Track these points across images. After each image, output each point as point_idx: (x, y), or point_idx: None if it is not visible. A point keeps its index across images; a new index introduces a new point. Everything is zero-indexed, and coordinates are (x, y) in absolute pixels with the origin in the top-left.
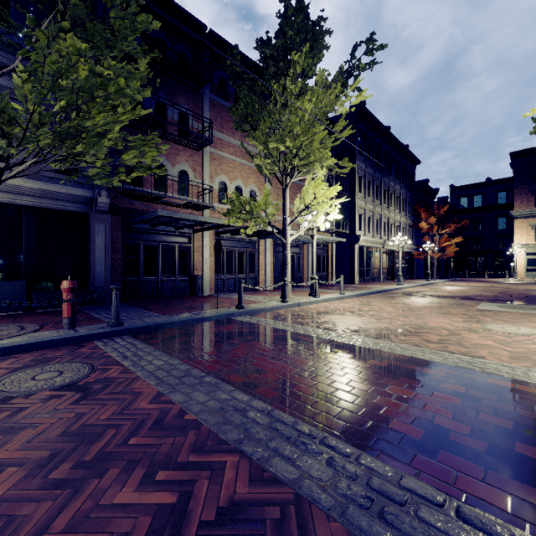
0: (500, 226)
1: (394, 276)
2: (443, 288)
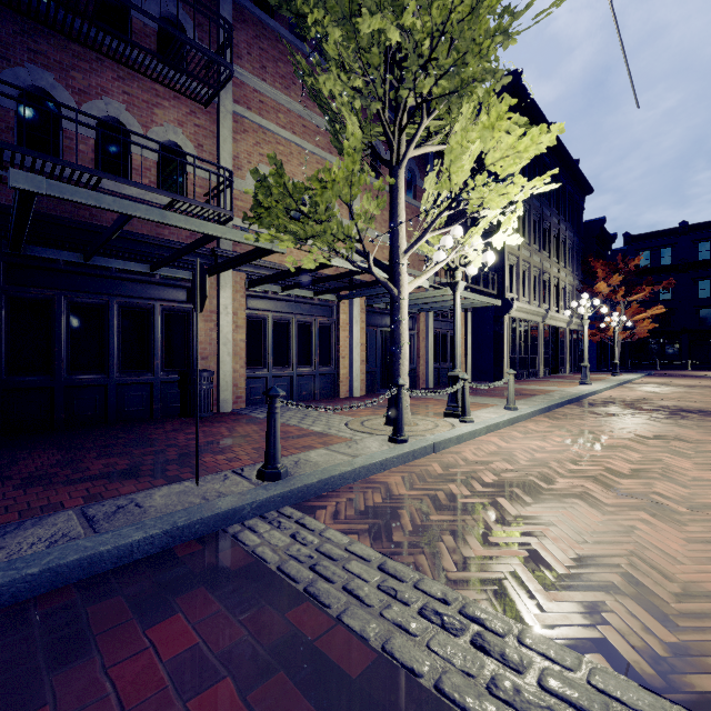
0: (701, 293)
1: (558, 369)
2: (667, 391)
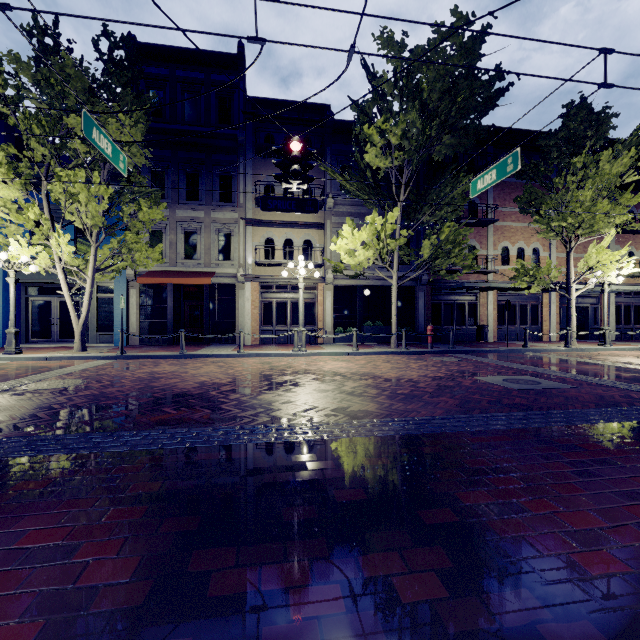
0: None
1: None
2: None
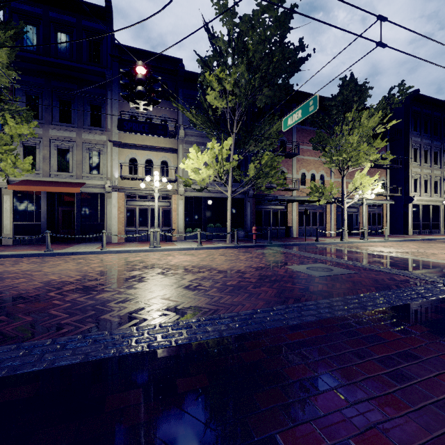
0: None
1: None
2: None
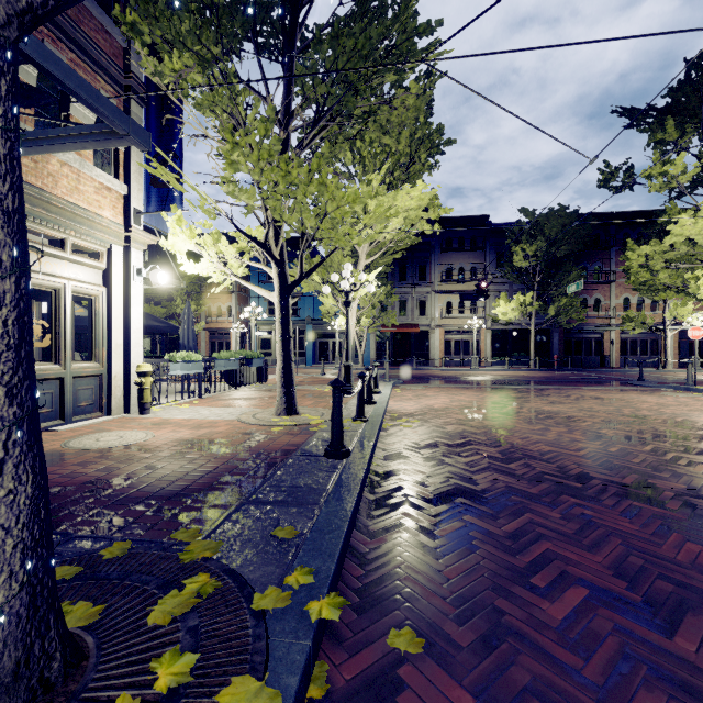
0: None
1: None
2: None
